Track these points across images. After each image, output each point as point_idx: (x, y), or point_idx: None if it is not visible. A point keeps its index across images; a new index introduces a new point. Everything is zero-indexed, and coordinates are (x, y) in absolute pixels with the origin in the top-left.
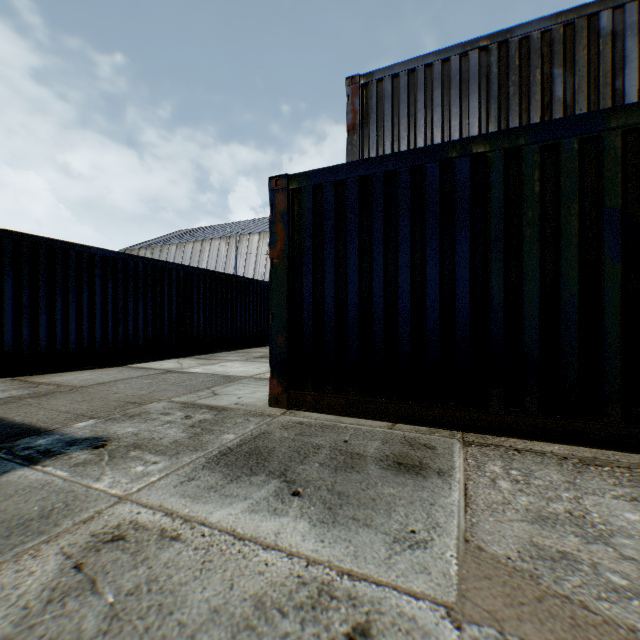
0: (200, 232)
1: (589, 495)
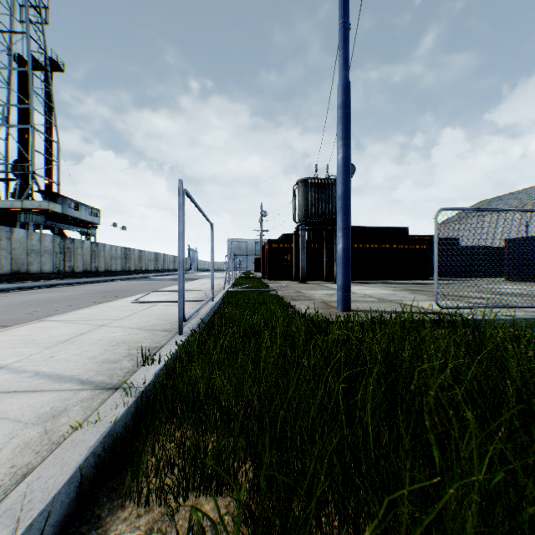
0: (496, 202)
1: None
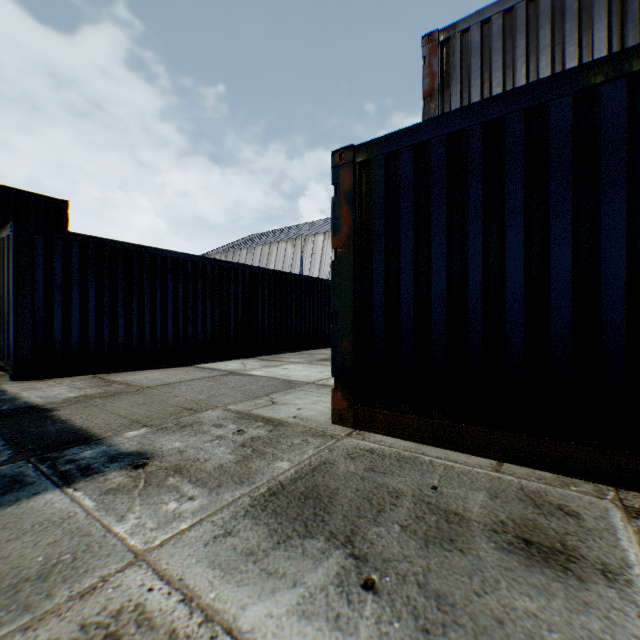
0: (268, 235)
1: None
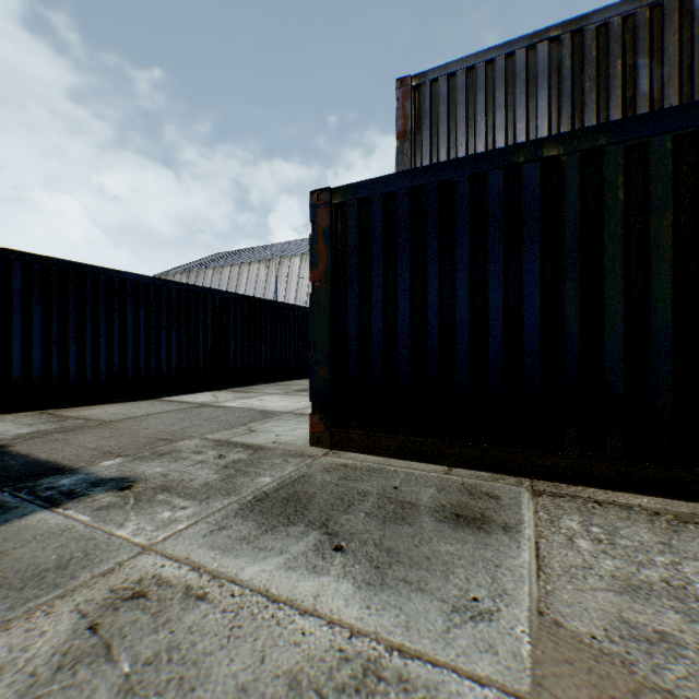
0: (238, 255)
1: (689, 560)
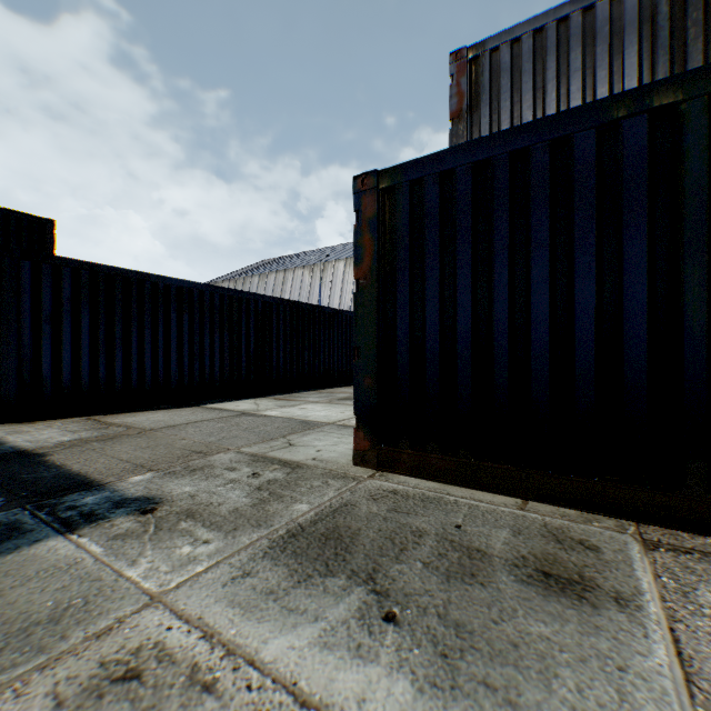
0: (283, 261)
1: None
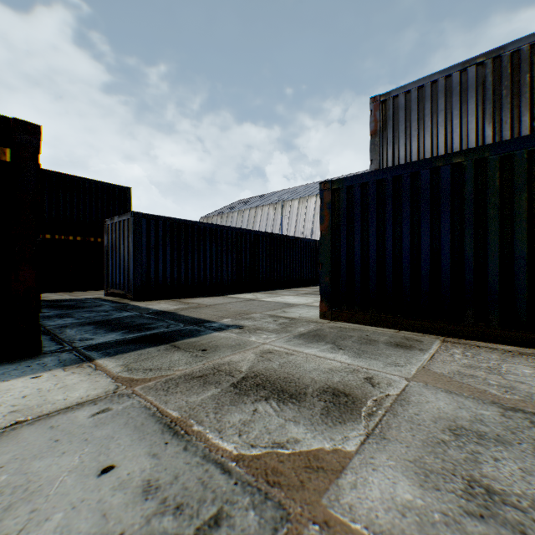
0: (254, 201)
1: (508, 364)
